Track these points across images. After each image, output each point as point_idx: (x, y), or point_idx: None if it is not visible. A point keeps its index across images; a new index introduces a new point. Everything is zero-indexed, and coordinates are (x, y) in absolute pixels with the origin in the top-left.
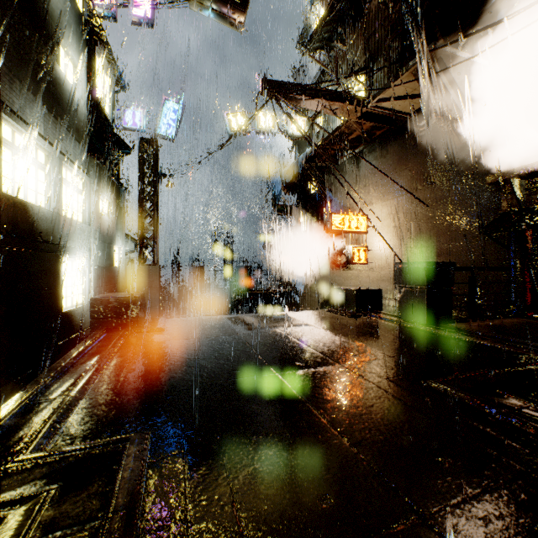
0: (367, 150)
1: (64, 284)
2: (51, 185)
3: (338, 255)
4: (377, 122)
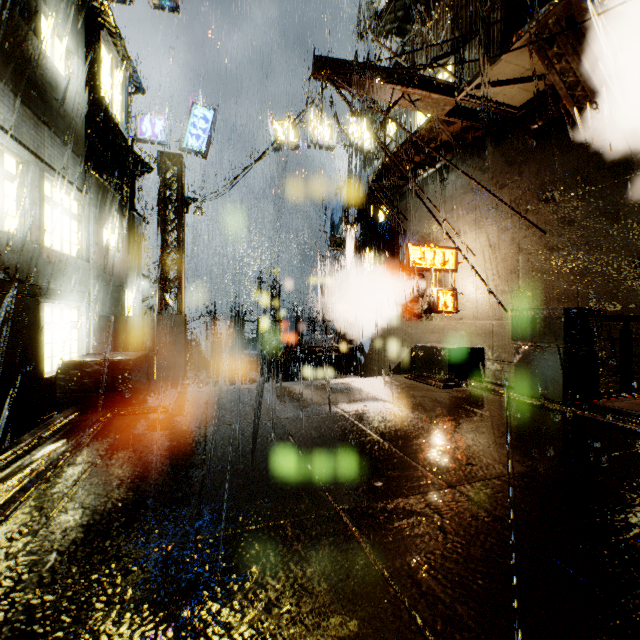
0: (456, 161)
1: (48, 340)
2: (26, 204)
3: (415, 301)
4: (471, 120)
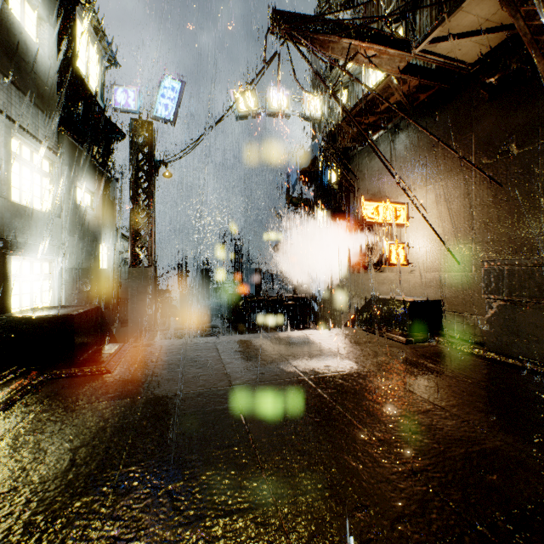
0: (406, 121)
1: (16, 291)
2: None
3: (365, 254)
4: (424, 78)
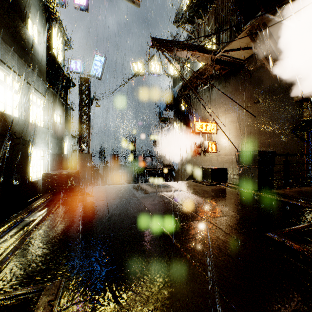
0: (216, 83)
1: (31, 164)
2: (22, 103)
3: (198, 147)
4: (223, 65)
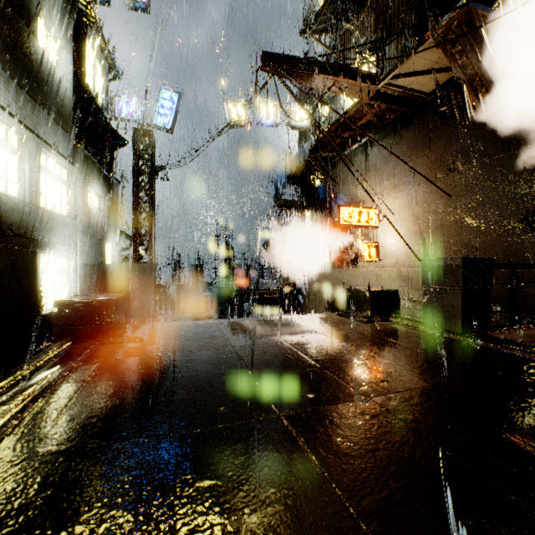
0: (378, 137)
1: (43, 283)
2: (26, 172)
3: (345, 252)
4: (390, 103)
